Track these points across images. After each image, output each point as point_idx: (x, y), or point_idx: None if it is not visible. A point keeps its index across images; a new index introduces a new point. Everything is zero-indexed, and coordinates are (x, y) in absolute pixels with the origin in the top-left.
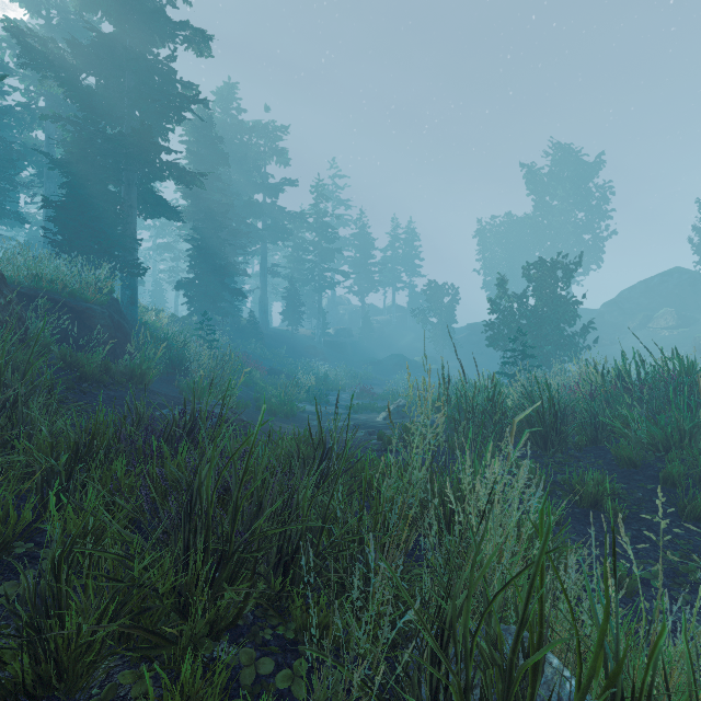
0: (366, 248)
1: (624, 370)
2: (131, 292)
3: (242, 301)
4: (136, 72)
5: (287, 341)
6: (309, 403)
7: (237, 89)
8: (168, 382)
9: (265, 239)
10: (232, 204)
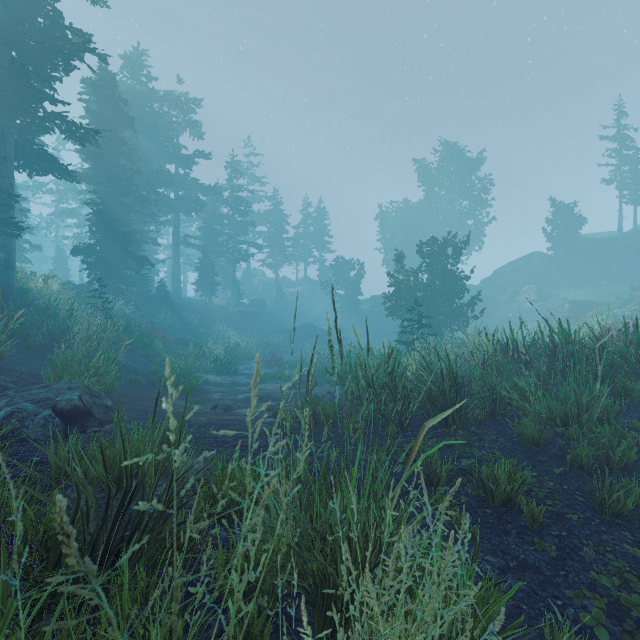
0: (279, 223)
1: (512, 339)
2: (6, 255)
3: (155, 271)
4: (12, 8)
5: (200, 310)
6: (216, 373)
7: (147, 56)
8: (45, 356)
9: (177, 209)
10: (139, 170)
